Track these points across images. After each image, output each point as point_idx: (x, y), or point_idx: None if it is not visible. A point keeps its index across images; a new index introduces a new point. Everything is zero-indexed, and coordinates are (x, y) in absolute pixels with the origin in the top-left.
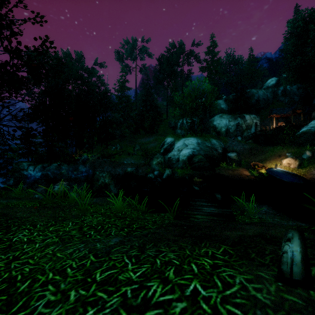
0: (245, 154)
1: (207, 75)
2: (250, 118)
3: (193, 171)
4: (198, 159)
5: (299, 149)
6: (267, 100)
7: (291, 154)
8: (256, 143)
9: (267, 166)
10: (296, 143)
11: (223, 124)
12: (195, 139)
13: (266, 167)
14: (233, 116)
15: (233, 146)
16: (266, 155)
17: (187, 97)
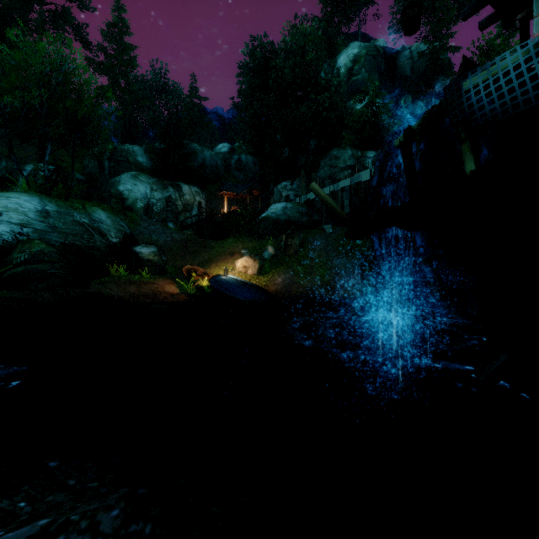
0: (176, 251)
1: (110, 86)
2: (190, 191)
3: (3, 292)
4: (30, 254)
5: (258, 243)
6: (216, 170)
7: (249, 251)
8: (199, 236)
9: (212, 272)
10: (254, 234)
11: (139, 194)
12: (36, 199)
13: (210, 275)
14: (159, 182)
15: (151, 233)
16: (212, 254)
17: (9, 70)
